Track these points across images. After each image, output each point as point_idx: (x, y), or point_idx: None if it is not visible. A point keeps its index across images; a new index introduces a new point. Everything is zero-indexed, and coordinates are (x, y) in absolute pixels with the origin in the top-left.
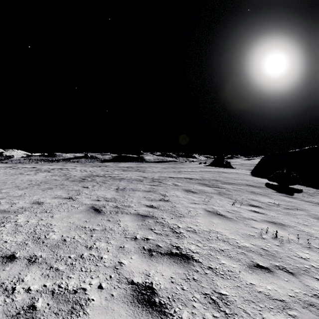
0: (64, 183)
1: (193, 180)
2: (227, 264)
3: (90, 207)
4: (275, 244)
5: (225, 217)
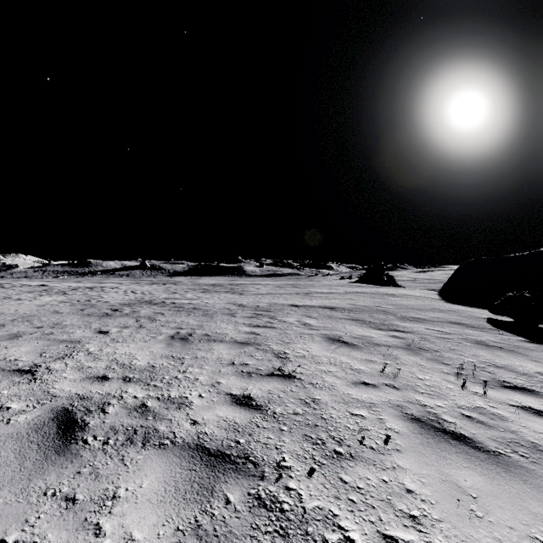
0: (63, 321)
1: (338, 312)
2: None
3: (57, 410)
4: None
5: (479, 450)
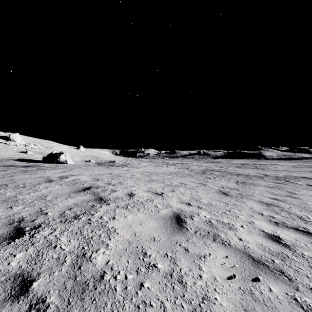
0: (191, 174)
1: None
2: None
3: (218, 190)
4: None
5: None
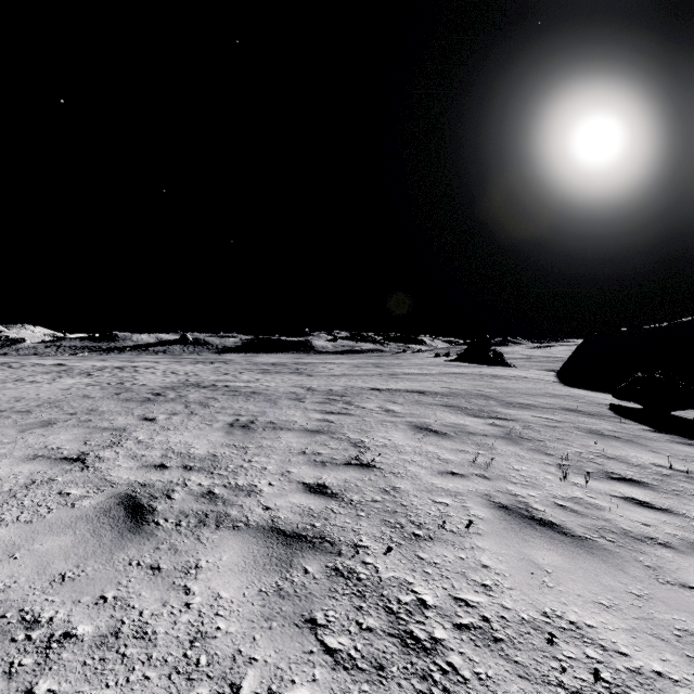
0: (98, 407)
1: (428, 397)
2: None
3: (121, 496)
4: None
5: (564, 535)
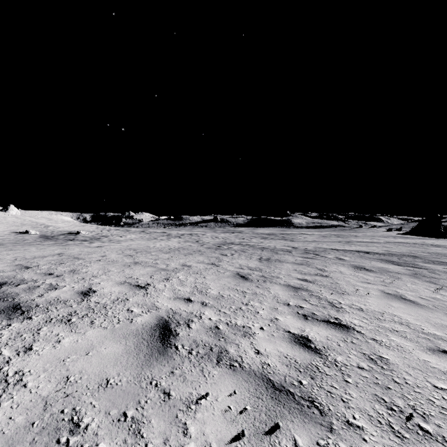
0: (200, 250)
1: (370, 255)
2: (398, 341)
3: (235, 273)
4: None
5: (413, 303)
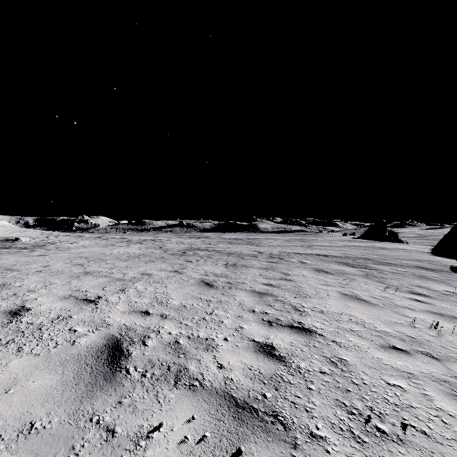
0: (163, 256)
1: (329, 258)
2: (355, 341)
3: (200, 281)
4: (429, 334)
5: (366, 302)
